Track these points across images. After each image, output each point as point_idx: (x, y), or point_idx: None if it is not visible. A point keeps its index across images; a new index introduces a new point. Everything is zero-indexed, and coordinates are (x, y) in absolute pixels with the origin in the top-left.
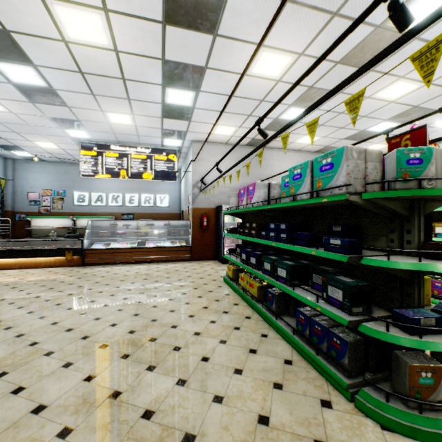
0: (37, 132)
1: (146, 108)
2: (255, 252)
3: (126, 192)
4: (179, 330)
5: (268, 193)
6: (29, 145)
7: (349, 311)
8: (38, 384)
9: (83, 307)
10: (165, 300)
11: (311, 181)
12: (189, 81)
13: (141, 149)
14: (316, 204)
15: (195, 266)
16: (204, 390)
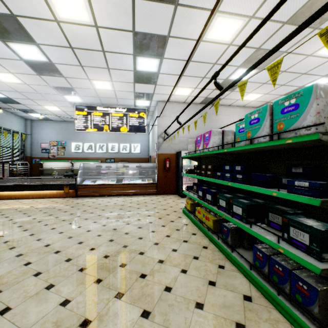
0: (45, 98)
1: (121, 75)
2: (210, 190)
3: (108, 142)
4: (145, 257)
5: (223, 139)
6: (40, 108)
7: (318, 257)
8: (22, 305)
9: (71, 232)
10: (135, 227)
11: (270, 124)
12: (155, 50)
13: (119, 109)
14: (274, 147)
15: (159, 199)
16: (167, 326)
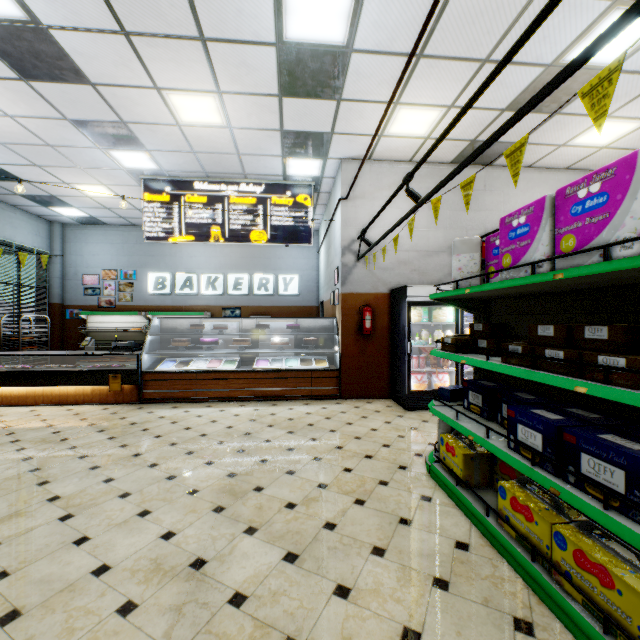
0: (69, 162)
1: (243, 68)
2: (604, 438)
3: (228, 271)
4: None
5: None
6: (70, 193)
7: None
8: None
9: (35, 574)
10: (273, 557)
11: None
12: None
13: (246, 187)
14: None
15: (348, 413)
16: None
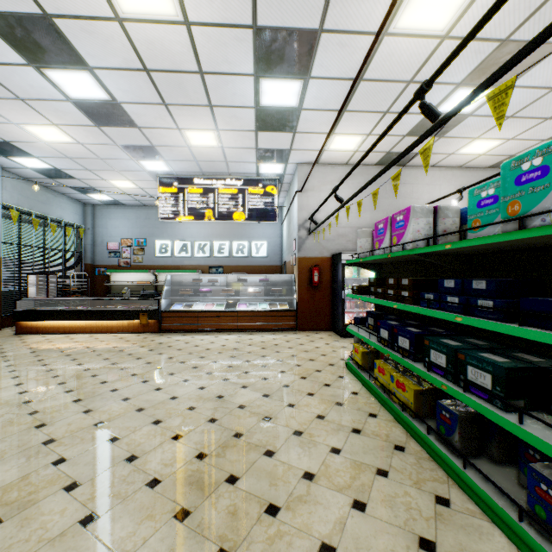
0: (110, 167)
1: (233, 118)
2: (407, 328)
3: (214, 239)
4: (277, 463)
5: (434, 225)
6: (105, 185)
7: None
8: None
9: (143, 398)
10: (257, 395)
11: None
12: (294, 62)
13: (230, 181)
14: None
15: (301, 339)
16: None
